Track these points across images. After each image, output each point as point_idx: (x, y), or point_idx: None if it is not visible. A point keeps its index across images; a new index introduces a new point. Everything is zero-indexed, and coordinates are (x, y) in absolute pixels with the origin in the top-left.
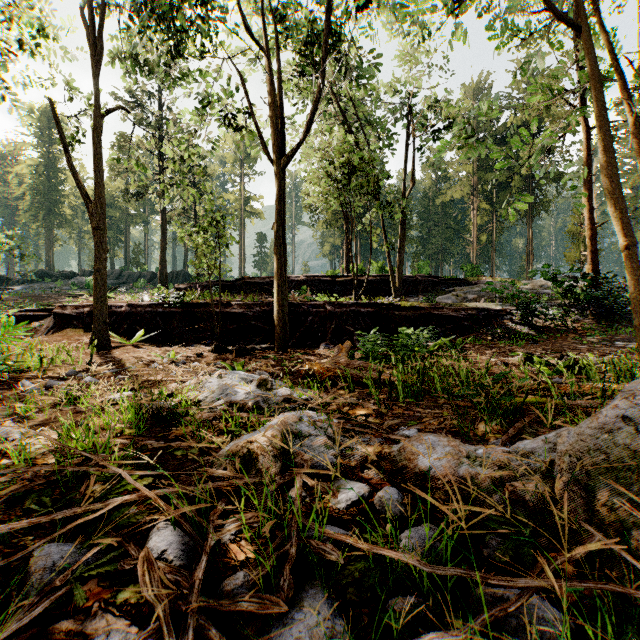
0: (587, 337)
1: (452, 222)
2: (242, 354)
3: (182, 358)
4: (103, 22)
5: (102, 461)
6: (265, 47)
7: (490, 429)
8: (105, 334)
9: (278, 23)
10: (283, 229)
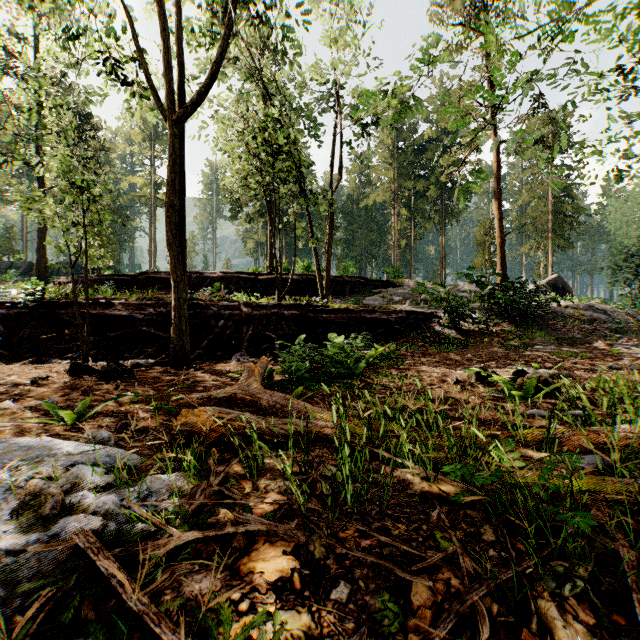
0: (510, 341)
1: (375, 226)
2: (111, 377)
3: (2, 389)
4: None
5: None
6: None
7: None
8: None
9: None
10: (182, 207)
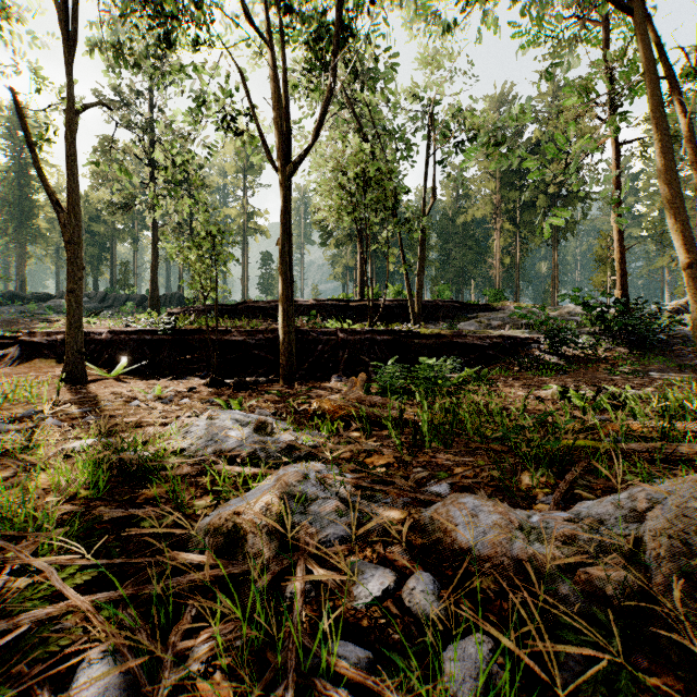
0: (619, 367)
1: (474, 243)
2: (241, 388)
3: (171, 393)
4: (78, 1)
5: (21, 552)
6: (268, 38)
7: (537, 483)
8: (80, 365)
9: (284, 15)
10: (289, 246)
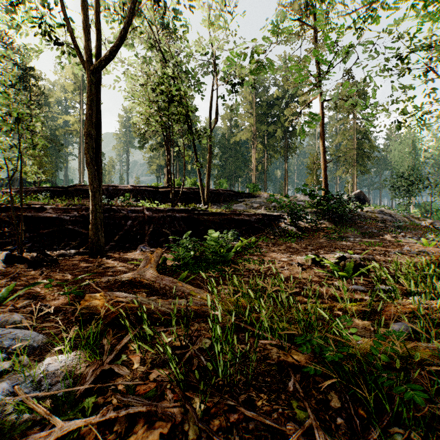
0: (331, 234)
1: (240, 155)
2: (38, 265)
3: None
4: None
5: None
6: None
7: None
8: None
9: None
10: (98, 136)
